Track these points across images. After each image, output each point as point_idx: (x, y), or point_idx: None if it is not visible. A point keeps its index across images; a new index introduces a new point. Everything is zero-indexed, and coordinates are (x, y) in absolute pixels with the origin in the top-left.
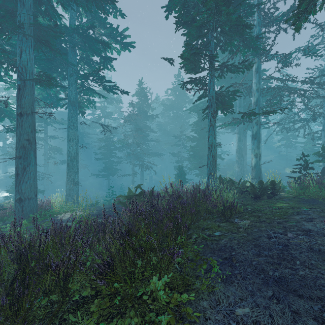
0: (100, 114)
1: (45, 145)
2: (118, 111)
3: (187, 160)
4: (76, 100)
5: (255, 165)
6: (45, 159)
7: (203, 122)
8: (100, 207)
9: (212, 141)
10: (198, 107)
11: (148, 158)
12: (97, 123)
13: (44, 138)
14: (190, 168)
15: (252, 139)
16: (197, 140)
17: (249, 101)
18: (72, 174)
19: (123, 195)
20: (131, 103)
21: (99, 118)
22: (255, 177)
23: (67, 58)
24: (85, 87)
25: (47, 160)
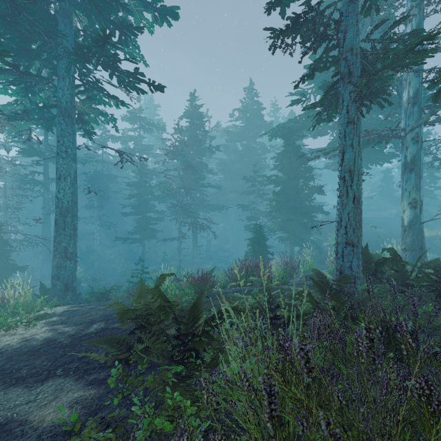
0: (134, 148)
1: (45, 193)
2: (161, 145)
3: (266, 216)
4: (72, 107)
5: (411, 223)
6: (43, 214)
7: (294, 153)
8: (96, 311)
9: (353, 161)
10: (285, 130)
11: (204, 214)
12: (112, 149)
13: (43, 182)
14: (272, 229)
15: (404, 172)
16: (283, 183)
17: (370, 118)
18: (64, 240)
19: (121, 303)
20: (177, 128)
21: (131, 152)
22: (413, 247)
23: (57, 33)
24: (87, 81)
25: (49, 216)
